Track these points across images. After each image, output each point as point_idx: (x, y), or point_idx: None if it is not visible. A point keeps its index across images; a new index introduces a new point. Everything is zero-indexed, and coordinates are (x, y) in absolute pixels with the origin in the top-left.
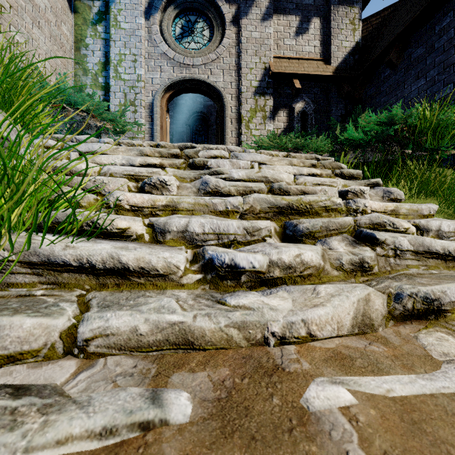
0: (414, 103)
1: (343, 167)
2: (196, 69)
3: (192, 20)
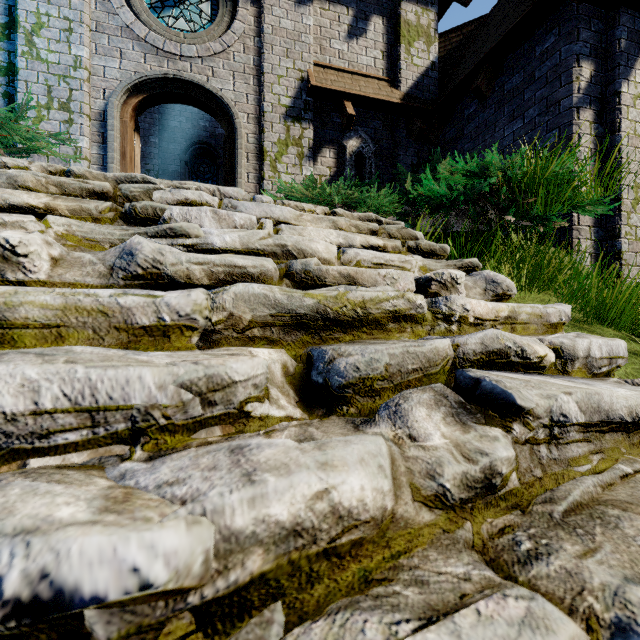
0: (508, 153)
1: (419, 237)
2: (187, 63)
3: None
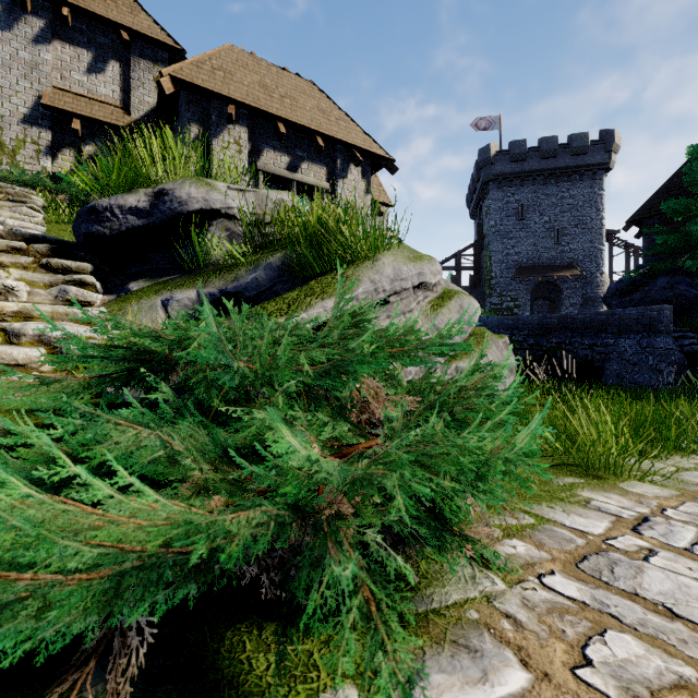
0: None
1: (35, 199)
2: None
3: None
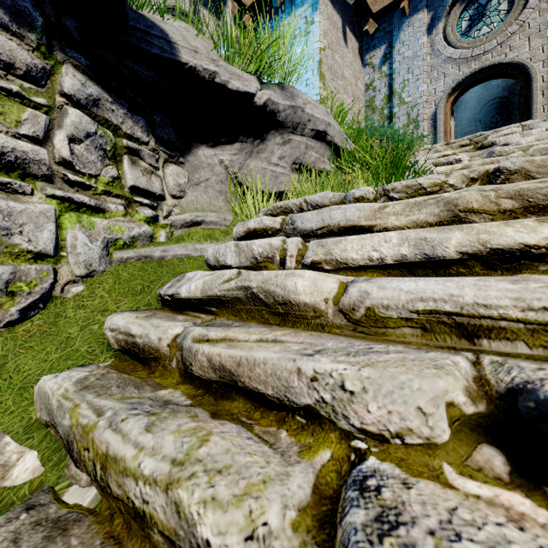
0: None
1: None
2: (488, 54)
3: (483, 4)
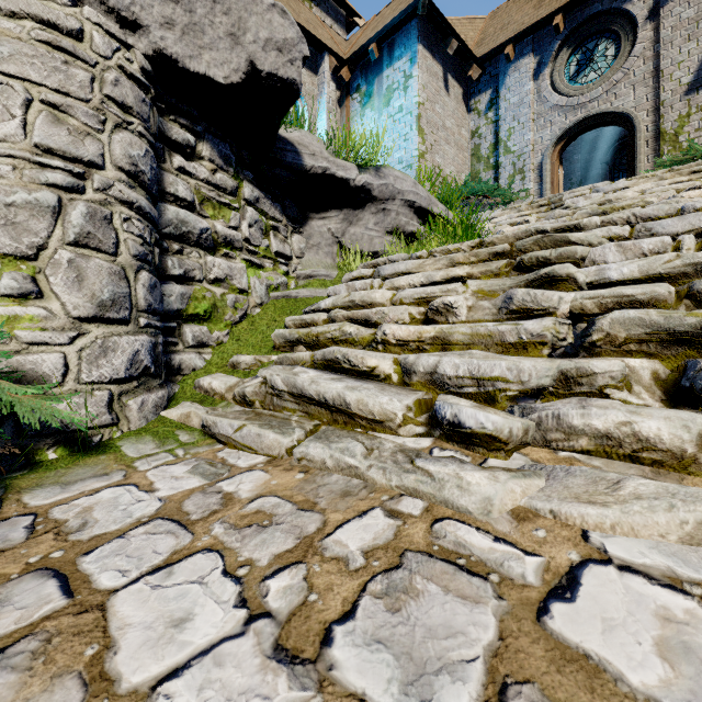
0: None
1: None
2: (594, 102)
3: (590, 48)
